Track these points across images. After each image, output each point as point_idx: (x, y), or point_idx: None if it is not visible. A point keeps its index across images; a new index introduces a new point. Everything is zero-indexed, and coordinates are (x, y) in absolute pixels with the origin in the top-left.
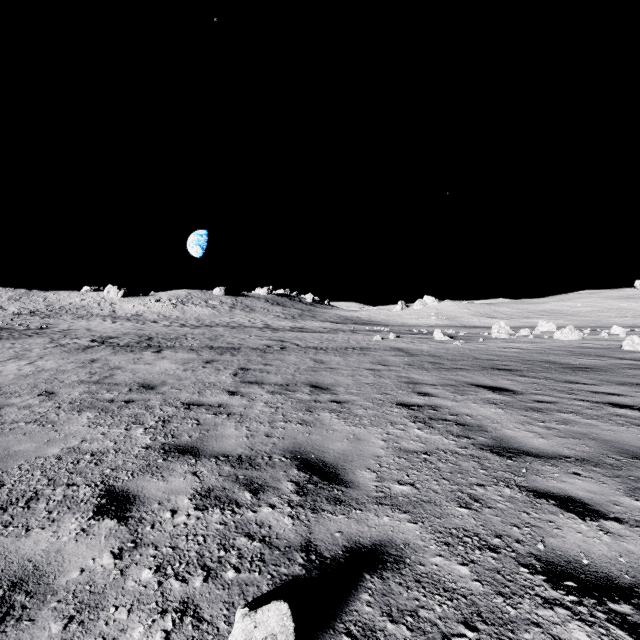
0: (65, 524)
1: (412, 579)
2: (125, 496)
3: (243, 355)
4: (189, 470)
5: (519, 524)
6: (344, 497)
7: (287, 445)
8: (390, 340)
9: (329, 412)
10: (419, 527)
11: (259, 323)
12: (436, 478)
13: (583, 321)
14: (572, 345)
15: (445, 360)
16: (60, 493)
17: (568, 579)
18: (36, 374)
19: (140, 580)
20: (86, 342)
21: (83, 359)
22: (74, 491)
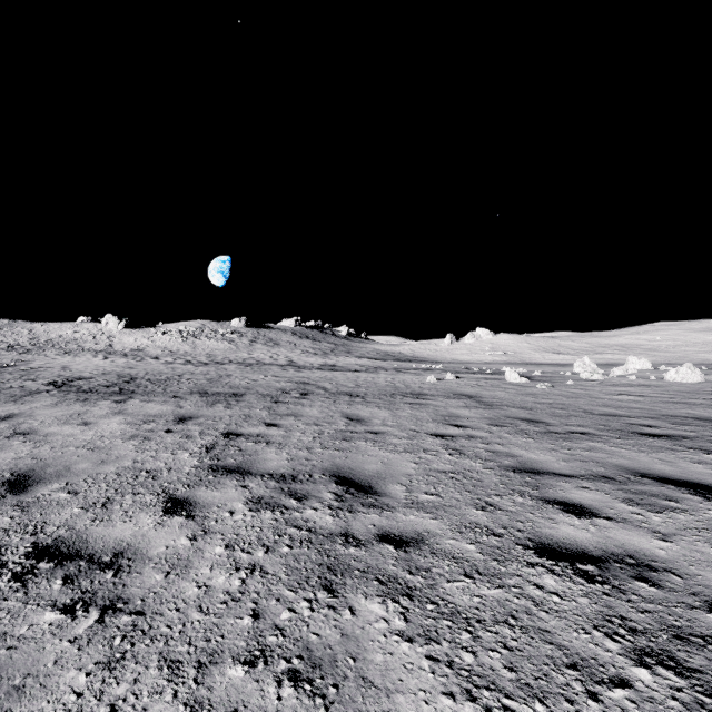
0: None
1: None
2: None
3: (243, 407)
4: None
5: None
6: None
7: None
8: (449, 382)
9: (380, 594)
10: None
11: (282, 359)
12: None
13: (667, 357)
14: (704, 390)
15: (546, 416)
16: None
17: None
18: None
19: None
20: (38, 385)
21: None
22: None
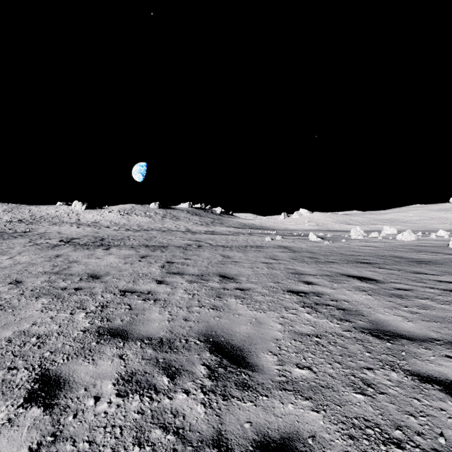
0: None
1: None
2: (56, 381)
3: (170, 251)
4: (117, 353)
5: (414, 413)
6: (251, 382)
7: (201, 328)
8: (277, 240)
9: (235, 298)
10: (322, 416)
11: (182, 228)
12: (329, 361)
13: (414, 227)
14: (411, 244)
15: (320, 255)
16: None
17: None
18: (12, 266)
19: None
20: (55, 242)
21: (50, 255)
22: (13, 375)
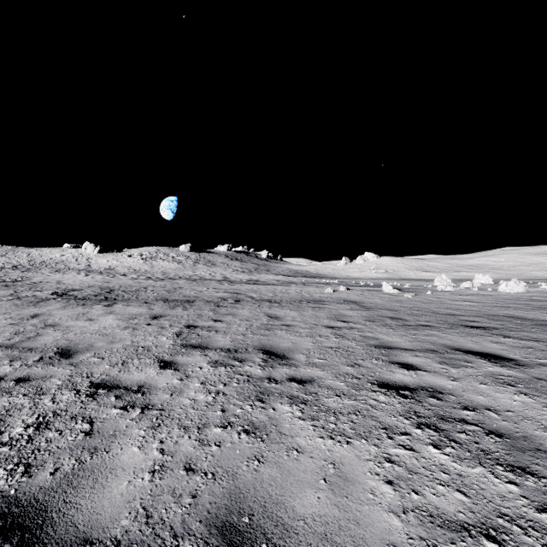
0: None
1: None
2: None
3: (195, 309)
4: None
5: None
6: None
7: (217, 501)
8: (341, 292)
9: (289, 403)
10: None
11: (218, 276)
12: None
13: (508, 274)
14: (523, 298)
15: (405, 315)
16: None
17: None
18: None
19: None
20: (45, 295)
21: (25, 314)
22: None
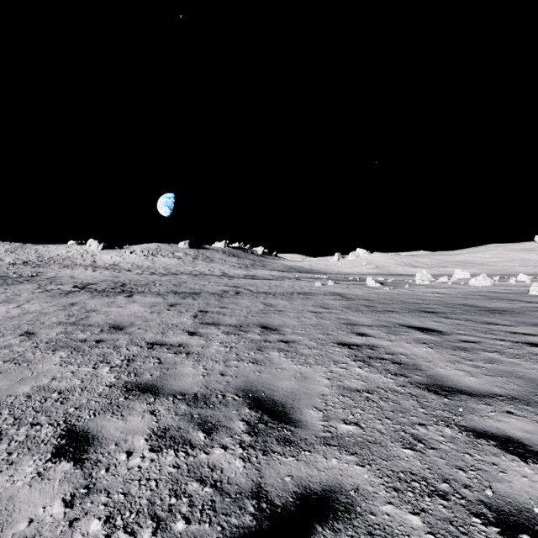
0: (22, 467)
1: (364, 531)
2: (84, 436)
3: (203, 299)
4: (147, 409)
5: (464, 467)
6: (293, 437)
7: (239, 383)
8: (329, 286)
9: (278, 351)
10: (367, 470)
11: (217, 271)
12: (379, 417)
13: (492, 270)
14: (486, 290)
15: (377, 303)
16: (23, 433)
17: (523, 532)
18: (21, 316)
19: (88, 533)
20: (68, 288)
21: (64, 303)
22: (37, 431)
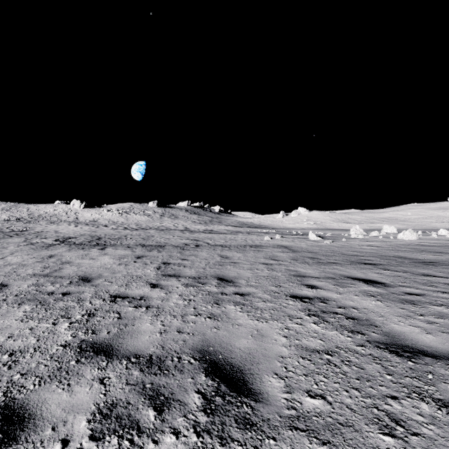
0: None
1: None
2: (20, 415)
3: (166, 251)
4: (98, 376)
5: None
6: (254, 417)
7: (196, 343)
8: (276, 239)
9: (234, 305)
10: None
11: (181, 227)
12: (345, 387)
13: (413, 225)
14: (413, 243)
15: (321, 256)
16: None
17: None
18: (1, 268)
19: None
20: (51, 241)
21: (43, 255)
22: None
